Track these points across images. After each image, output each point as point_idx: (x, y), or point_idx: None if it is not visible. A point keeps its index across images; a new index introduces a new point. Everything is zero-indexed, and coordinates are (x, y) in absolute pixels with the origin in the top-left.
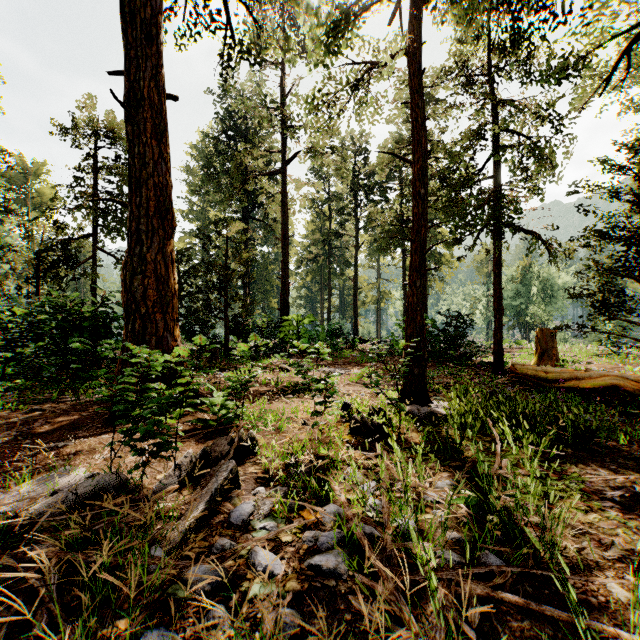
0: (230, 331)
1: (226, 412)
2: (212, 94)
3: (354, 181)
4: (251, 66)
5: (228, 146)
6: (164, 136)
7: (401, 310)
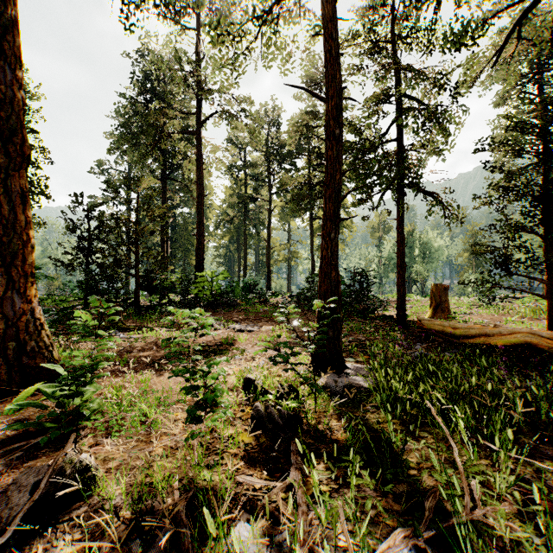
0: (142, 287)
1: (82, 402)
2: (130, 57)
3: (267, 149)
4: (157, 8)
5: (146, 108)
6: (10, 33)
7: (309, 268)
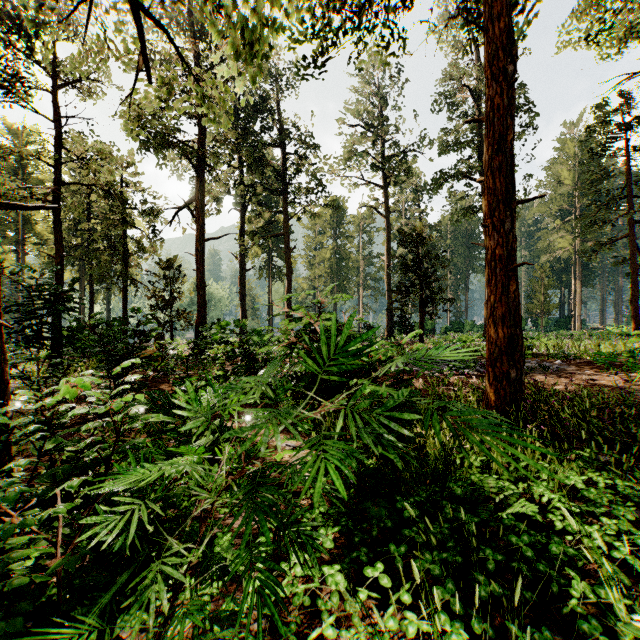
0: None
1: None
2: None
3: None
4: None
5: None
6: None
7: None
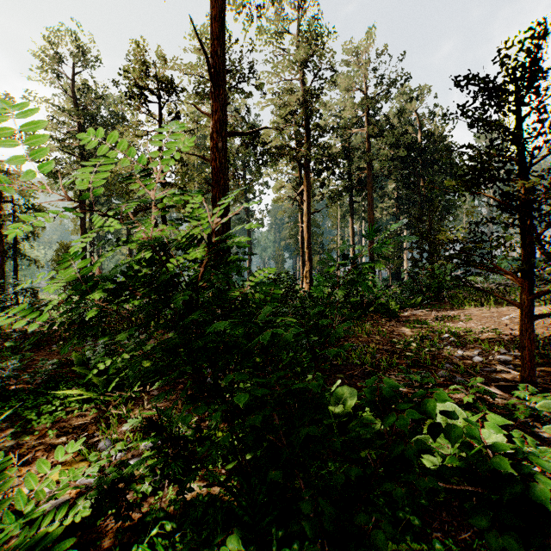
0: None
1: None
2: None
3: None
4: None
5: None
6: None
7: None
